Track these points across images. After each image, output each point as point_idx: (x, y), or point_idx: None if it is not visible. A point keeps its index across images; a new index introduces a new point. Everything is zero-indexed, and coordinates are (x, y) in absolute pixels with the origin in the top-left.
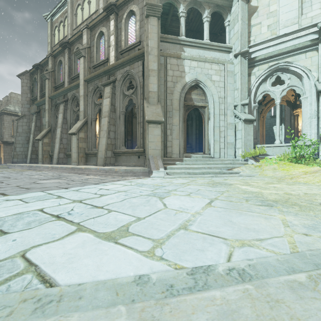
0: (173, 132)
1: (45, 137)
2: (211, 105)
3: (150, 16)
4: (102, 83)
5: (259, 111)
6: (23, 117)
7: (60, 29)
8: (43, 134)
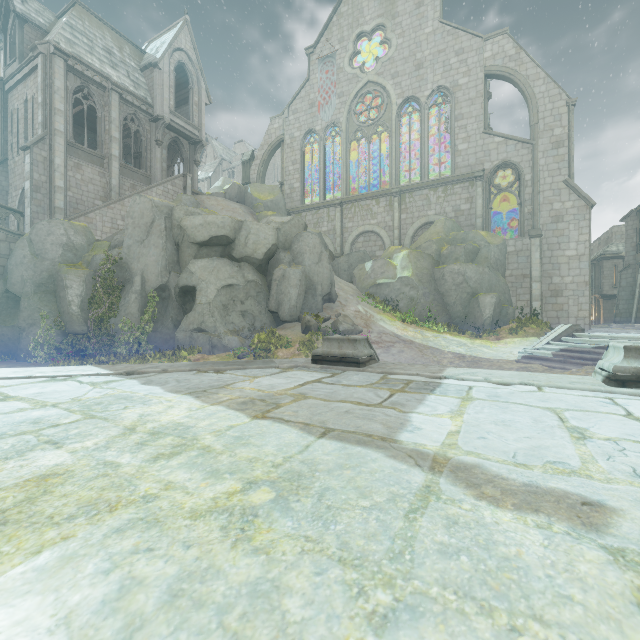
0: None
1: None
2: None
3: None
4: None
5: None
6: (627, 267)
7: None
8: None
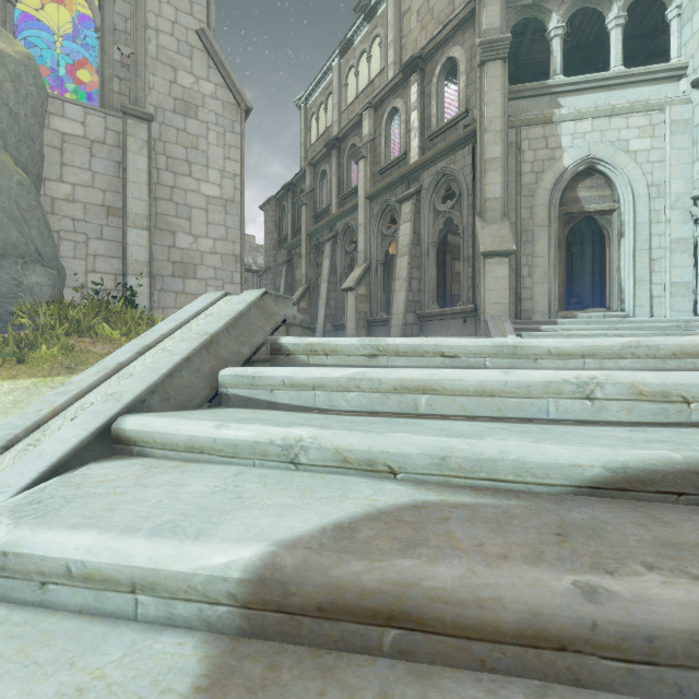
0: (534, 271)
1: (302, 299)
2: (627, 204)
3: (487, 63)
4: (398, 198)
5: None
6: (268, 270)
7: (320, 117)
8: (300, 295)
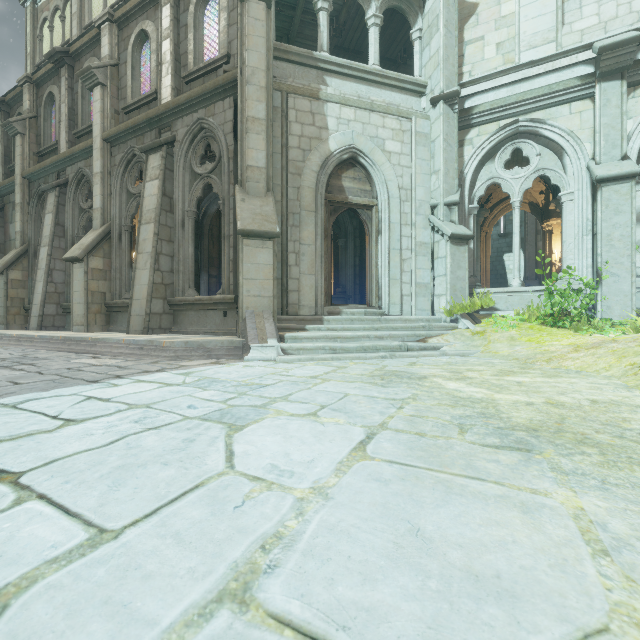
0: (302, 259)
1: (14, 266)
2: (383, 202)
3: None
4: (142, 145)
5: (479, 221)
6: None
7: (56, 26)
8: (9, 261)
